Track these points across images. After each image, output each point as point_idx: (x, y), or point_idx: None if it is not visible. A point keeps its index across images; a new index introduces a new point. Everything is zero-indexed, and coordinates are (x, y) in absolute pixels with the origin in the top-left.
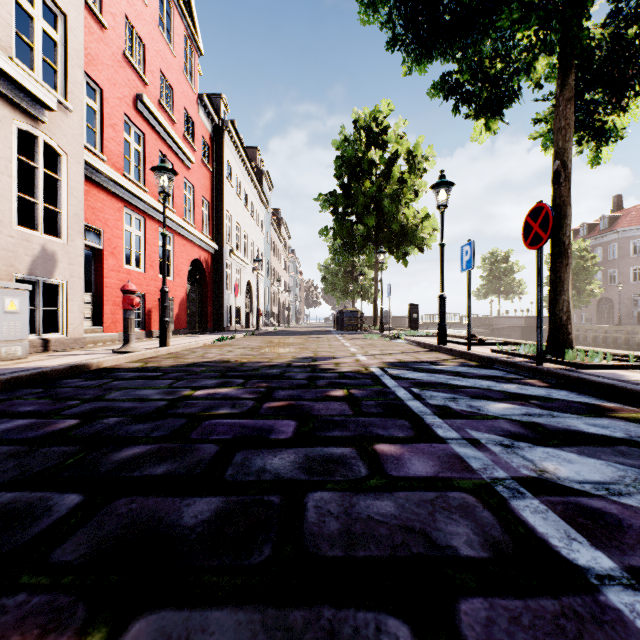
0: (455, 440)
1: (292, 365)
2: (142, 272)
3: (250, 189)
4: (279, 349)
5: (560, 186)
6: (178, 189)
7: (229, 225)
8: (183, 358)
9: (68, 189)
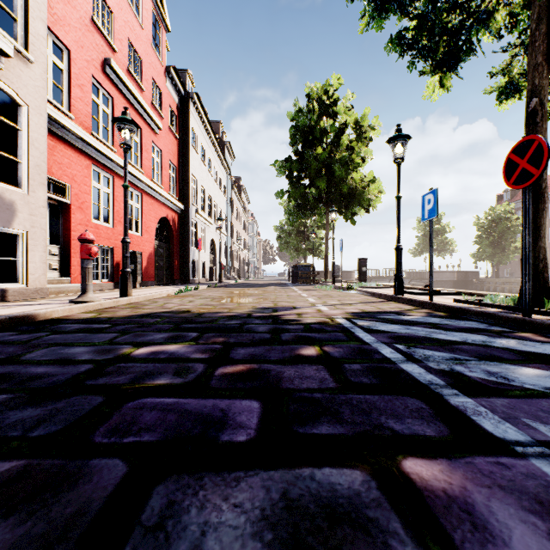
0: (529, 447)
1: (252, 316)
2: (110, 227)
3: (214, 157)
4: (239, 299)
5: (536, 126)
6: (146, 152)
7: (194, 188)
8: (141, 308)
9: (28, 139)
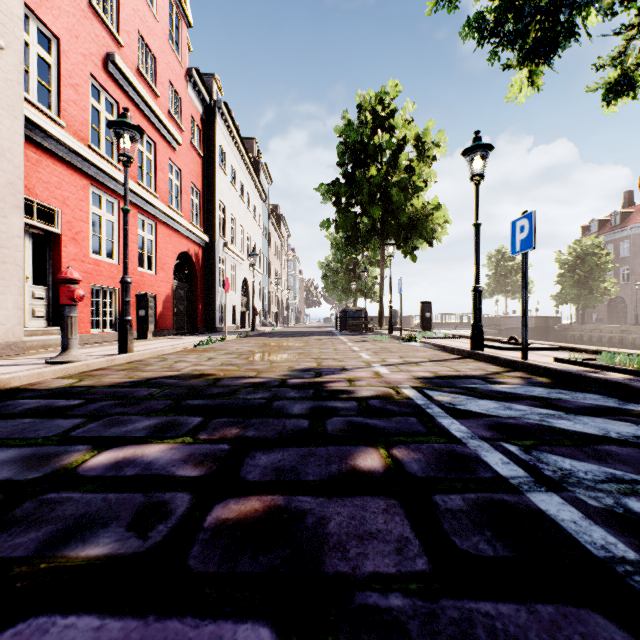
0: None
1: (287, 383)
2: (115, 263)
3: (246, 180)
4: (273, 355)
5: None
6: (162, 172)
7: (222, 216)
8: (141, 370)
9: None
